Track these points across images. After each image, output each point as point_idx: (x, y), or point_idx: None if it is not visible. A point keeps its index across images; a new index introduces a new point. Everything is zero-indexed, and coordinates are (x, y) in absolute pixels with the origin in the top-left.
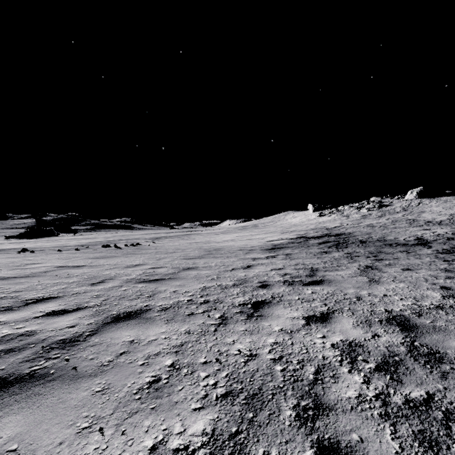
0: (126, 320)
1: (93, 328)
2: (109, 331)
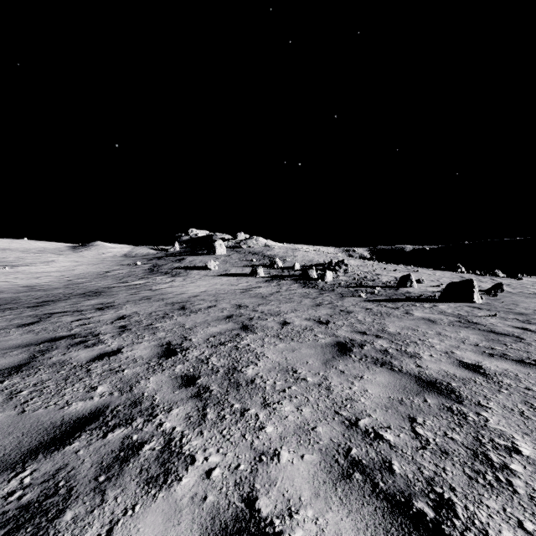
0: (418, 384)
1: (406, 371)
2: (392, 374)
